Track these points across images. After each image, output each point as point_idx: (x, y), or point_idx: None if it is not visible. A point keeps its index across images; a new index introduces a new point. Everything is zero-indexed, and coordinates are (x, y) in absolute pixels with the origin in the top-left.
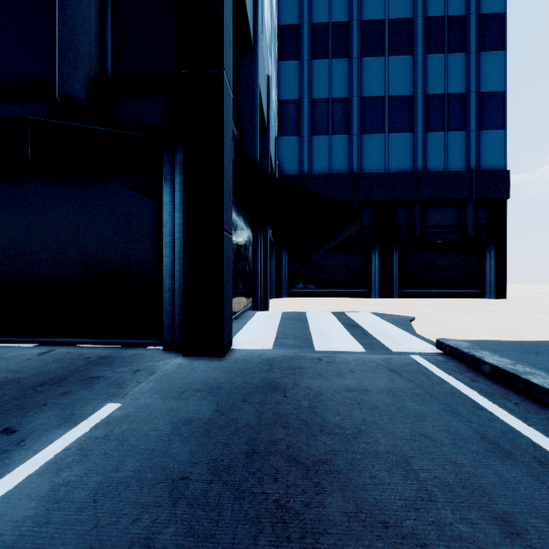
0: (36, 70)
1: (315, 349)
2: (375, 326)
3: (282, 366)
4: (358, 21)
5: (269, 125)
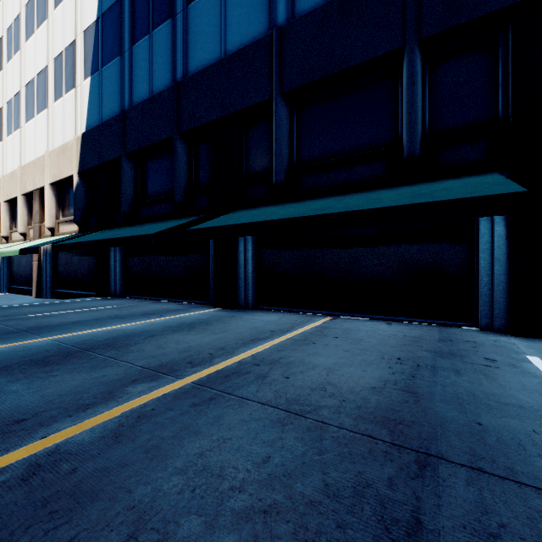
0: (369, 140)
1: None
2: None
3: None
4: None
5: None
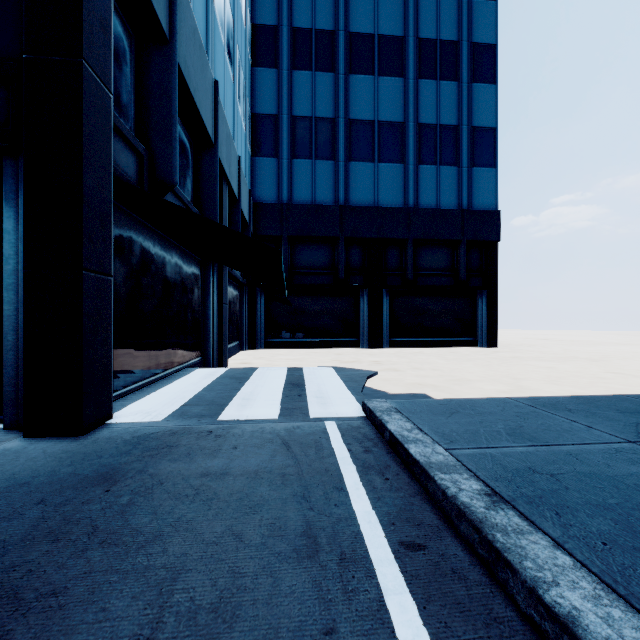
0: None
1: (217, 419)
2: (321, 384)
3: (150, 445)
4: (346, 32)
5: (218, 141)
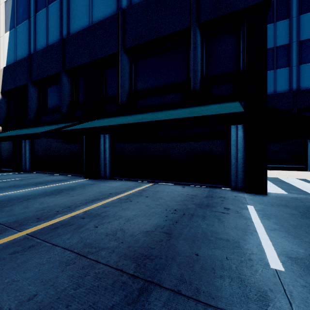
0: (174, 80)
1: None
2: None
3: (306, 201)
4: None
5: None
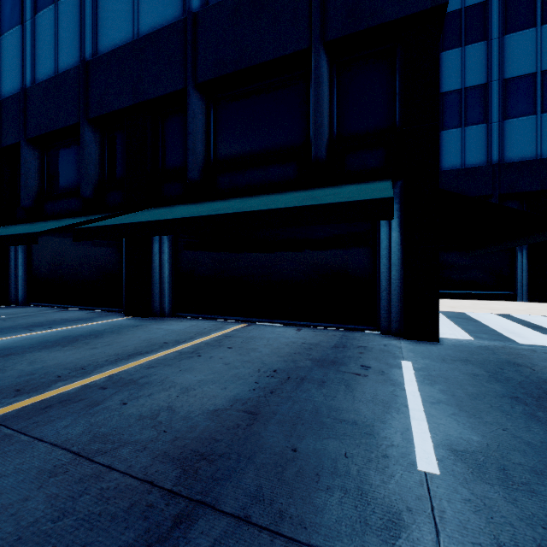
0: (283, 140)
1: (519, 343)
2: None
3: (503, 352)
4: None
5: None
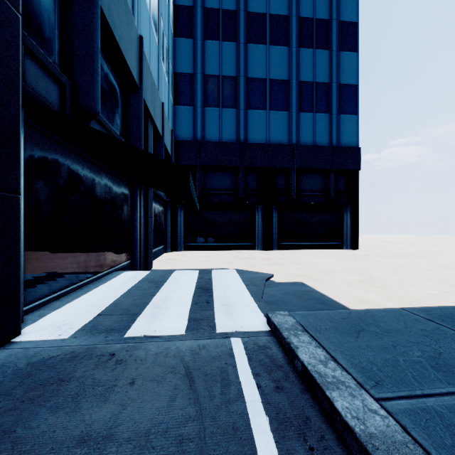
0: None
1: (124, 335)
2: (226, 289)
3: (39, 379)
4: (245, 12)
5: (142, 85)
